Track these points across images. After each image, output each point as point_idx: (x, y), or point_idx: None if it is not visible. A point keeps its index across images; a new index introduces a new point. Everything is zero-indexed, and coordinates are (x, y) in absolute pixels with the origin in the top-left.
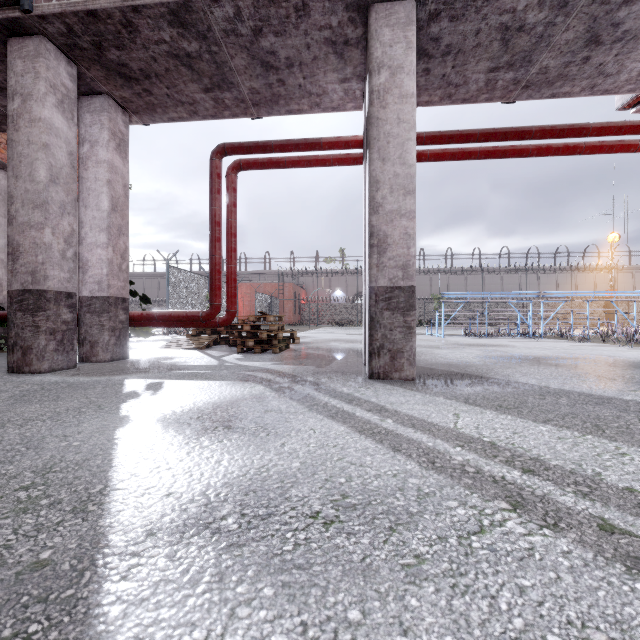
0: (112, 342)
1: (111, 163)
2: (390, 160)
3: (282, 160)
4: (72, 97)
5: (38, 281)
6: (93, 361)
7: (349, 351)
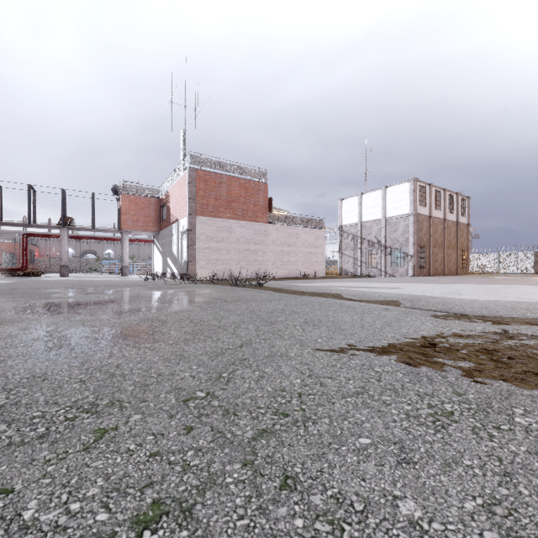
0: None
1: None
2: (63, 248)
3: (41, 236)
4: None
5: None
6: None
7: None
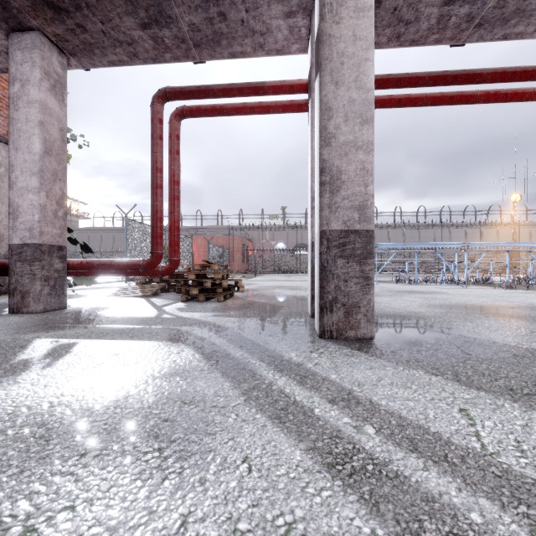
0: (45, 292)
1: (44, 104)
2: (344, 84)
3: (225, 106)
4: None
5: None
6: (24, 312)
7: (292, 299)
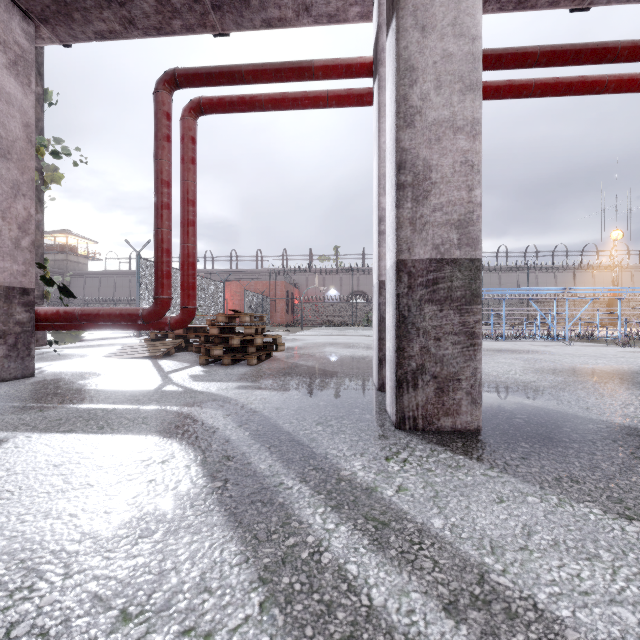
0: None
1: None
2: (436, 29)
3: (258, 97)
4: None
5: None
6: None
7: (350, 361)
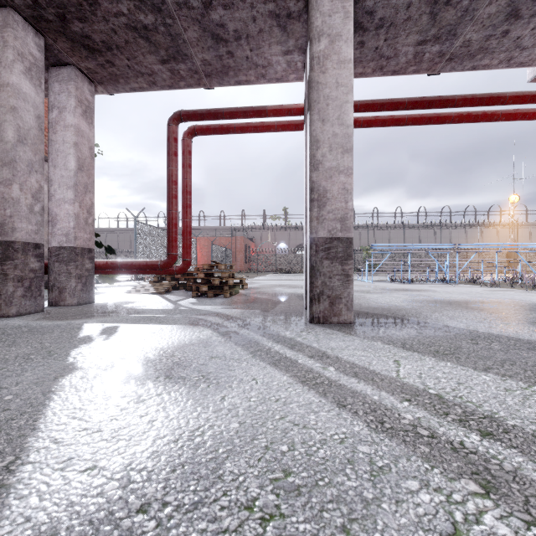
0: (79, 288)
1: (78, 127)
2: (329, 121)
3: (232, 126)
4: (40, 66)
5: (6, 233)
6: (61, 305)
7: (291, 295)
